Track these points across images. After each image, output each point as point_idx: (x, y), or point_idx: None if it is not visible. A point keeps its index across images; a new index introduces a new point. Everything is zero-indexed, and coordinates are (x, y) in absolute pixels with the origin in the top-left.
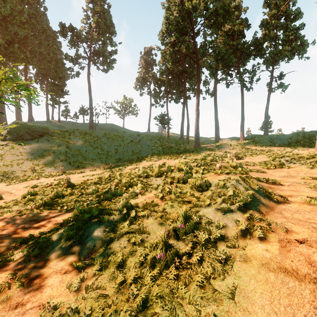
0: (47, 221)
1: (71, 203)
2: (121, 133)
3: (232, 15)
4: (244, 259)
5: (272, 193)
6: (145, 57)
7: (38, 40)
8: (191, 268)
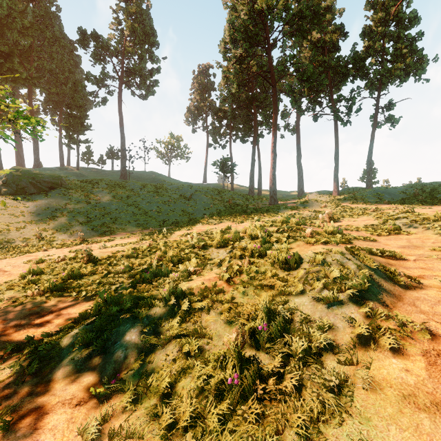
0: (55, 315)
1: (92, 286)
2: (166, 185)
3: (322, 19)
4: (371, 385)
5: (396, 273)
6: (200, 79)
7: (48, 53)
8: (284, 400)
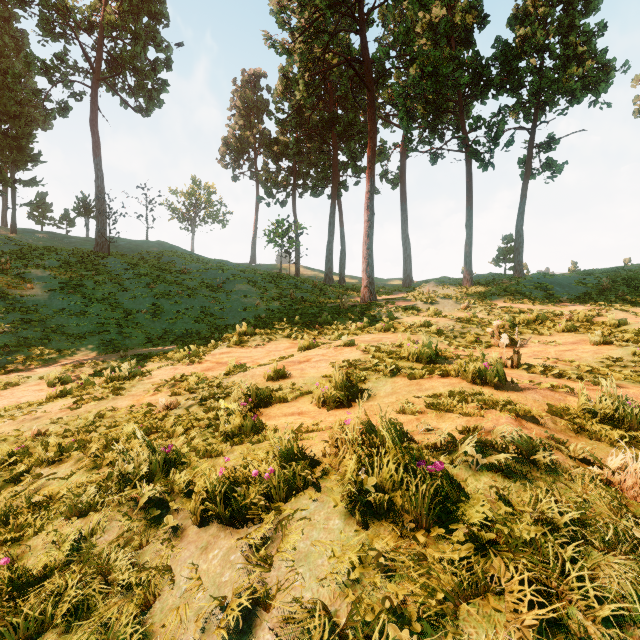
0: None
1: None
2: (179, 264)
3: None
4: None
5: None
6: (245, 93)
7: None
8: None
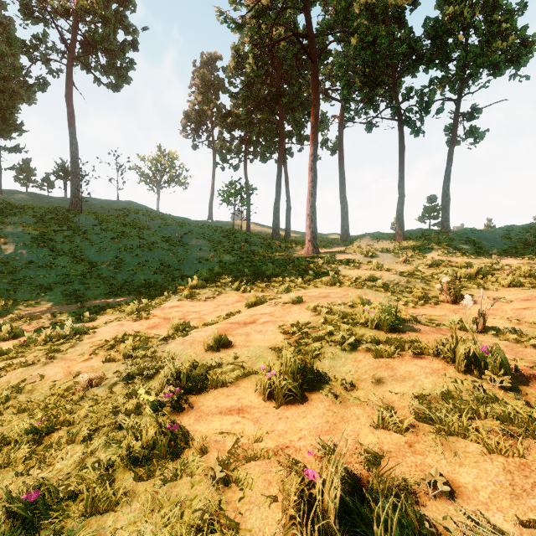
0: None
1: None
2: (143, 220)
3: None
4: None
5: None
6: (203, 73)
7: None
8: None
